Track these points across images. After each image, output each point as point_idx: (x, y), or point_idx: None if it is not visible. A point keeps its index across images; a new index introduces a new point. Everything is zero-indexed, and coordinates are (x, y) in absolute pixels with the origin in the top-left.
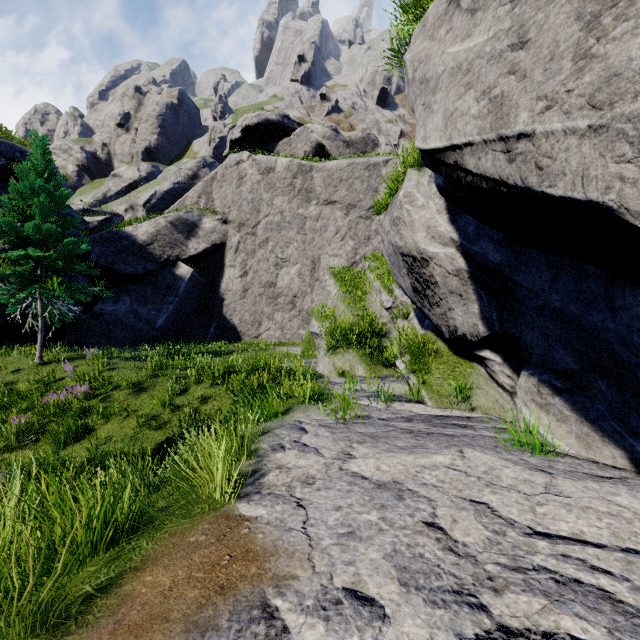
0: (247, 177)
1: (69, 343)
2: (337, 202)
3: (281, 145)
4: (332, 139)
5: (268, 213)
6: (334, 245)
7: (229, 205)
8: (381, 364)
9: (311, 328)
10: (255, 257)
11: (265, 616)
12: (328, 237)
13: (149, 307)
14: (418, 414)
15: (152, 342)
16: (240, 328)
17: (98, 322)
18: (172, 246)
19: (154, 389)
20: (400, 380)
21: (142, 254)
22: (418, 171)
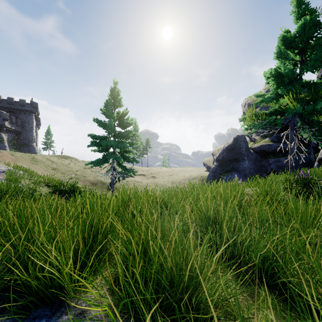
0: None
1: None
2: None
3: None
4: None
5: None
6: None
7: None
8: None
9: None
10: None
11: None
12: None
13: None
14: None
15: None
16: None
17: None
18: None
19: None
20: None
21: None
22: None
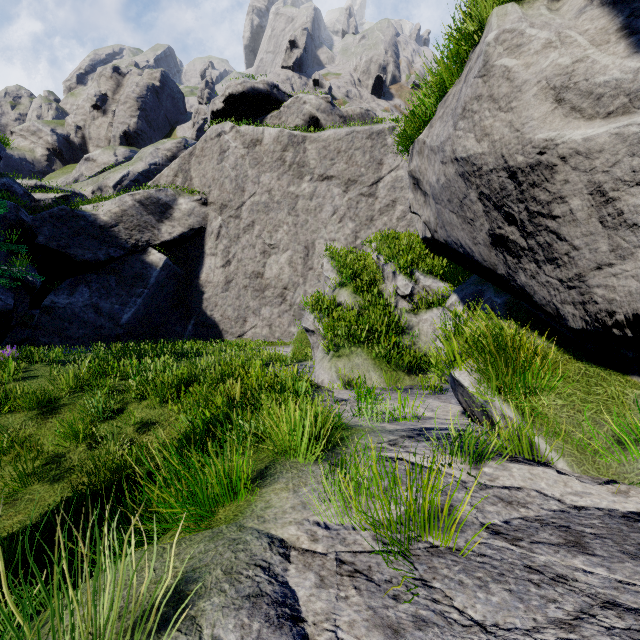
0: (230, 151)
1: (14, 343)
2: (334, 177)
3: (270, 118)
4: (327, 113)
5: (254, 192)
6: (331, 228)
7: (209, 184)
8: (401, 370)
9: (305, 322)
10: (239, 243)
11: None
12: (324, 218)
13: (112, 300)
14: (572, 507)
15: (116, 341)
16: (222, 325)
17: (50, 318)
18: (141, 229)
19: (73, 409)
20: (434, 394)
21: (104, 237)
22: (517, 4)
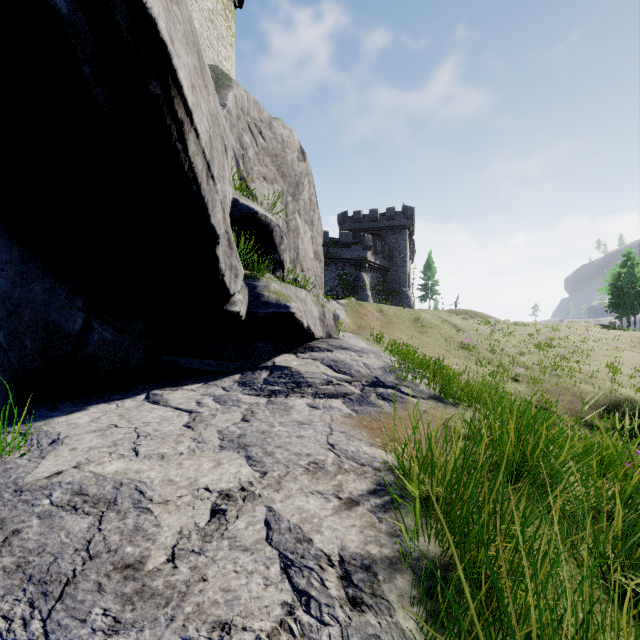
0: None
1: None
2: None
3: None
4: None
5: None
6: None
7: None
8: None
9: None
10: None
11: (356, 410)
12: None
13: None
14: None
15: None
16: None
17: None
18: None
19: None
20: None
21: None
22: None
